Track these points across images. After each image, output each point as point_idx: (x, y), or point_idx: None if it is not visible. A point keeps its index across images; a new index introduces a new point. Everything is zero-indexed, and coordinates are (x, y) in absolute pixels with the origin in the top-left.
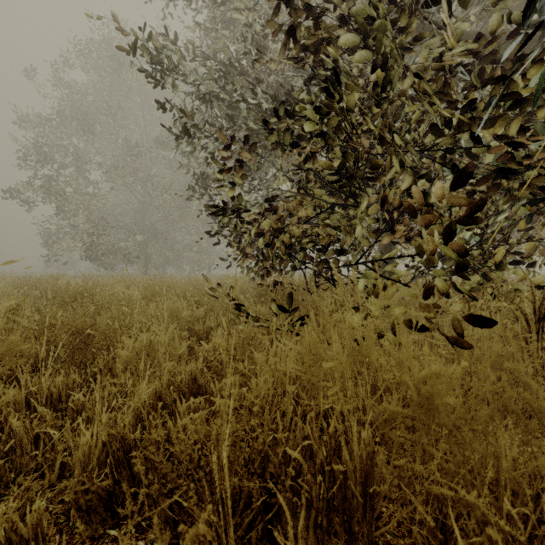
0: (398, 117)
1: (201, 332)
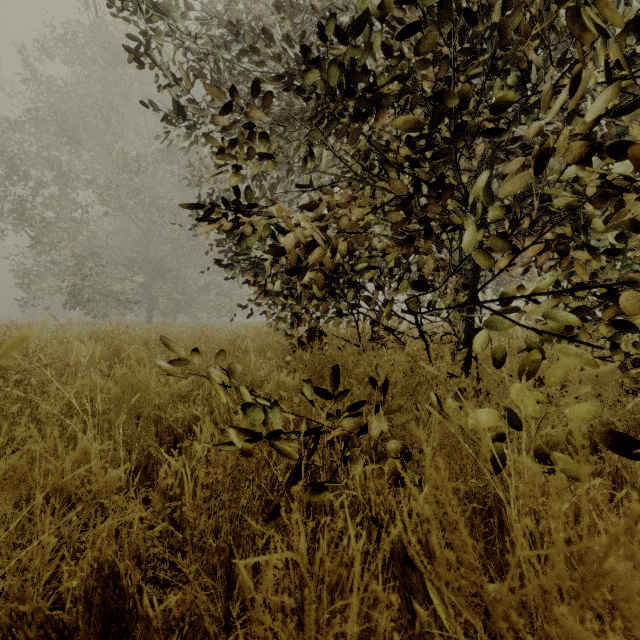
0: (547, 17)
1: (179, 424)
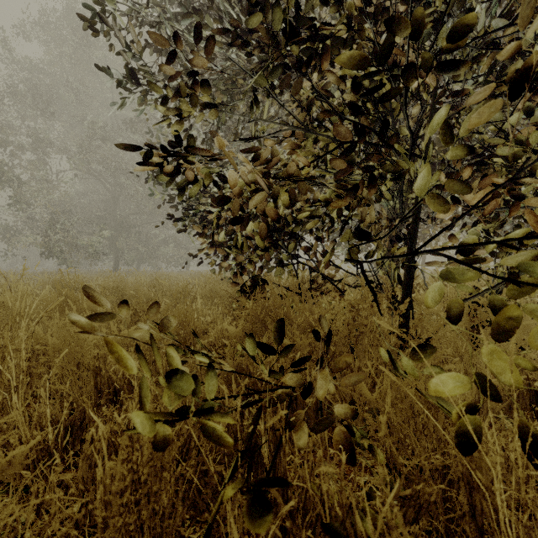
0: None
1: (119, 375)
